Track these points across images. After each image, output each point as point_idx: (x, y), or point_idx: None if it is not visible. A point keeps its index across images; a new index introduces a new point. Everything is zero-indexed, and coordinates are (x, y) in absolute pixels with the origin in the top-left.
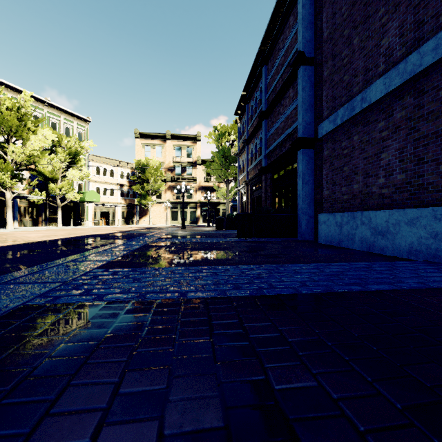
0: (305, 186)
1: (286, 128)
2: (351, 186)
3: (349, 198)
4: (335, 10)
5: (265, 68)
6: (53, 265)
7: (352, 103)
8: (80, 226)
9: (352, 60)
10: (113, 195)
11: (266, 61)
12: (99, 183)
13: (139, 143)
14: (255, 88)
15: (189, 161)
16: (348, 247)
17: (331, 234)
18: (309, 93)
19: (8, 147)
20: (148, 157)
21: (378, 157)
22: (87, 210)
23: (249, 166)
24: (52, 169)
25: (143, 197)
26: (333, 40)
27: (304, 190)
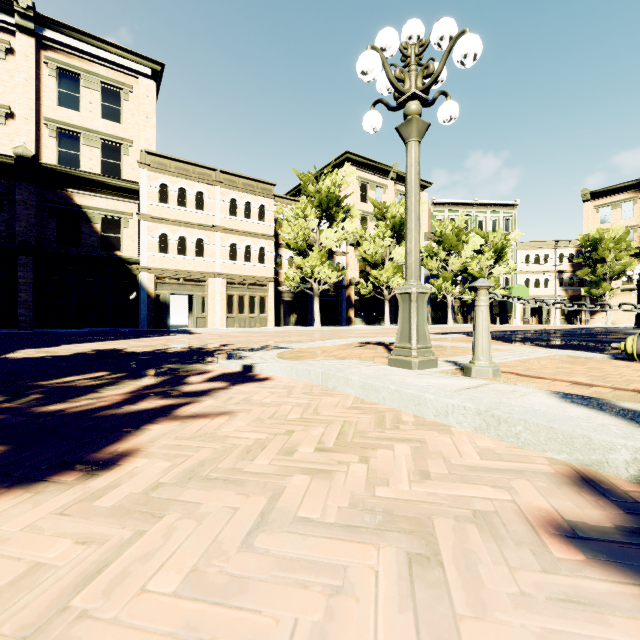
0: None
1: None
2: None
3: None
4: None
5: None
6: None
7: None
8: (506, 325)
9: None
10: (548, 286)
11: None
12: (528, 273)
13: (590, 207)
14: None
15: None
16: None
17: None
18: None
19: (449, 259)
20: (606, 224)
21: None
22: (514, 307)
23: None
24: (479, 269)
25: (595, 284)
26: None
27: None
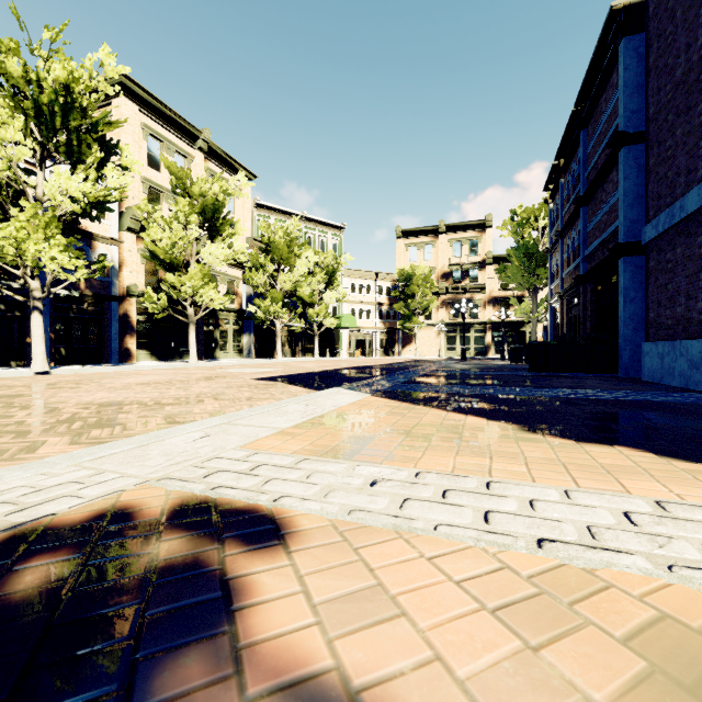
0: (629, 306)
1: (609, 224)
2: (675, 309)
3: (673, 324)
4: (660, 86)
5: (583, 134)
6: (372, 381)
7: (672, 209)
8: (336, 358)
9: (675, 154)
10: (370, 317)
11: (586, 124)
12: (354, 303)
13: (402, 244)
14: (571, 157)
15: (473, 261)
16: (668, 384)
17: (653, 368)
18: (636, 181)
19: (278, 276)
20: (414, 263)
21: (697, 277)
22: (341, 338)
23: (565, 270)
24: (310, 293)
25: (408, 318)
26: (658, 122)
27: (628, 311)
